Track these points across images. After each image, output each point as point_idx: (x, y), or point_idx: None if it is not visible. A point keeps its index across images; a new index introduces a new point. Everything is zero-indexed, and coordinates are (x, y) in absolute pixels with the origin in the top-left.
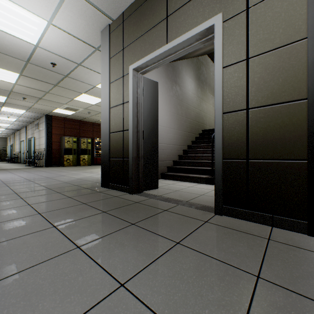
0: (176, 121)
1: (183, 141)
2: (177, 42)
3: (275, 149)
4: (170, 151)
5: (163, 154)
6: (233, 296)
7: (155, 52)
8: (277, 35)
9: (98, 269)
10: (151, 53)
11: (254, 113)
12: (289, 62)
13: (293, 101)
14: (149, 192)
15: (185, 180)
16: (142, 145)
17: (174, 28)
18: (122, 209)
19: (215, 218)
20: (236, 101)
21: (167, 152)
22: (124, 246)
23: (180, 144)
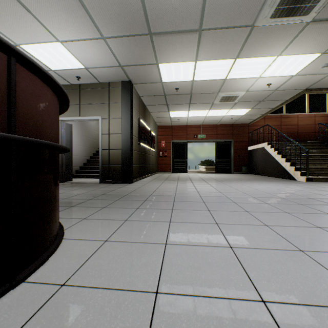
0: (82, 141)
1: (87, 153)
2: (85, 118)
3: (116, 162)
4: (78, 160)
5: (73, 162)
6: (97, 188)
7: (74, 117)
8: (116, 130)
9: (67, 190)
10: (71, 116)
11: (111, 151)
12: (119, 138)
13: (119, 149)
14: (68, 182)
15: (89, 177)
16: (64, 158)
17: (83, 111)
18: (61, 185)
19: (99, 184)
20: (106, 146)
21: (76, 161)
22: (70, 188)
23: (85, 155)
